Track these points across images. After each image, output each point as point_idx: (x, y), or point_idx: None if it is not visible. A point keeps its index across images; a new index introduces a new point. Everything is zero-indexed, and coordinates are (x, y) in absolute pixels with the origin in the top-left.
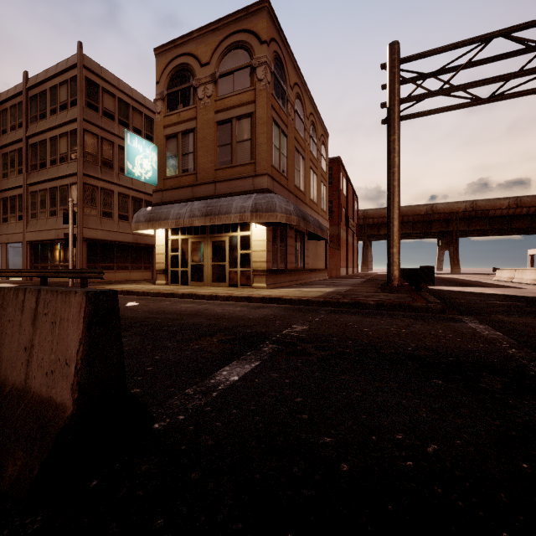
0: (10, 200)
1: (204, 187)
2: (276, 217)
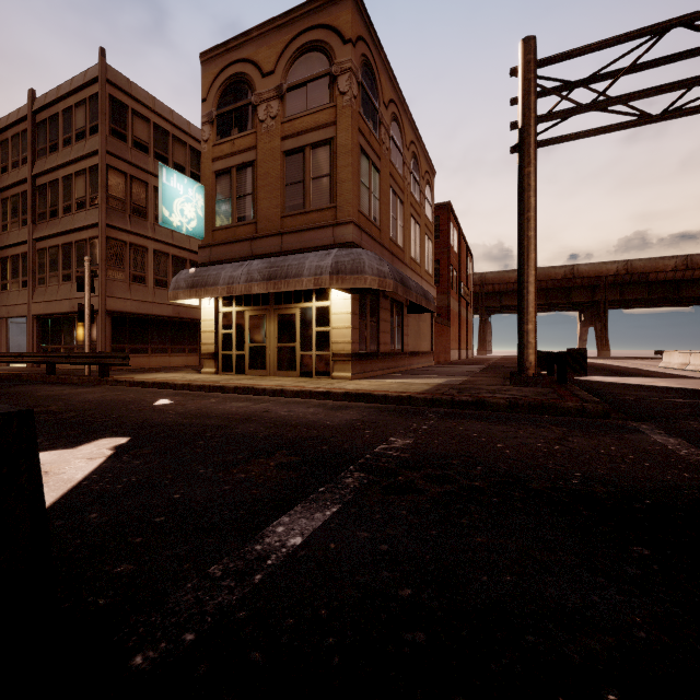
0: (11, 261)
1: (267, 240)
2: (365, 281)
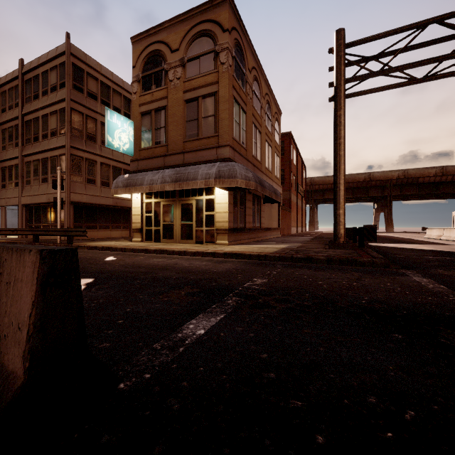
0: (8, 169)
1: (174, 157)
2: (237, 182)
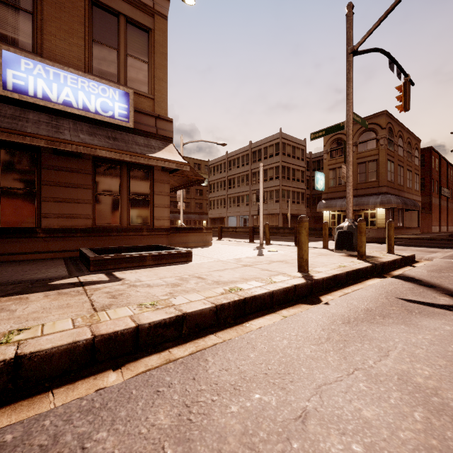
0: (241, 197)
1: None
2: (392, 206)
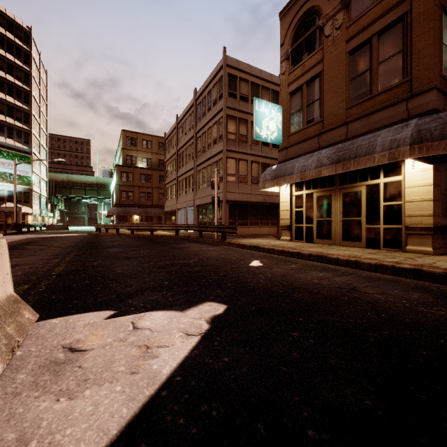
0: (188, 178)
1: (332, 132)
2: None
